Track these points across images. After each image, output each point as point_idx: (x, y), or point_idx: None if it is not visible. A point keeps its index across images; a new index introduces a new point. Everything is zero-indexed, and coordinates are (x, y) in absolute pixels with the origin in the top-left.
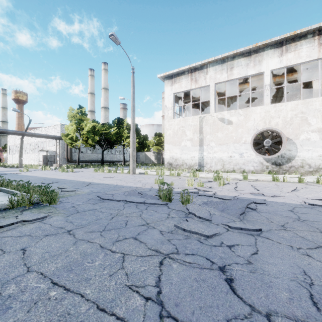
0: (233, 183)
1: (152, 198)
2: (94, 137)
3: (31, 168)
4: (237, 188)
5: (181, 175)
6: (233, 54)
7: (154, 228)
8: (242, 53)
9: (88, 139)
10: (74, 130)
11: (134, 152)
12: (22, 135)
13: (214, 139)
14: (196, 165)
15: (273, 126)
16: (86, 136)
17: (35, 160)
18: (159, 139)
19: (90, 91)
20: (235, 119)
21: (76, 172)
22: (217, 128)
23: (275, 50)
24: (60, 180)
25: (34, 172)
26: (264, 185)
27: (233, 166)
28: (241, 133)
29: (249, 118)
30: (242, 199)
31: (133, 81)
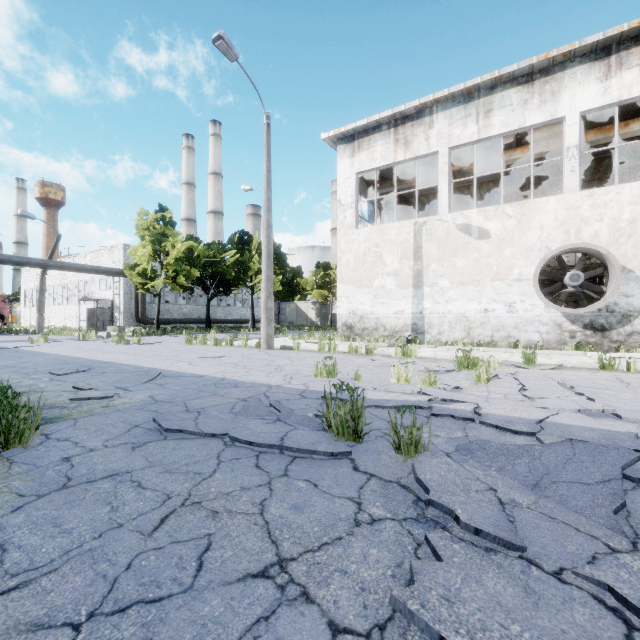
0: (506, 375)
1: (307, 425)
2: (190, 270)
3: (60, 335)
4: (528, 391)
5: (375, 353)
6: (491, 79)
7: (307, 602)
8: (513, 77)
9: (177, 274)
10: (150, 257)
11: (269, 301)
12: (42, 266)
13: (447, 271)
14: (408, 330)
15: (587, 239)
16: (173, 268)
17: (73, 319)
18: (324, 274)
19: (186, 179)
20: (497, 227)
21: (146, 345)
22: (455, 247)
23: (592, 66)
24: (98, 364)
25: (59, 345)
26: (594, 383)
27: (492, 333)
28: (510, 257)
29: (530, 224)
30: (591, 446)
31: (267, 144)
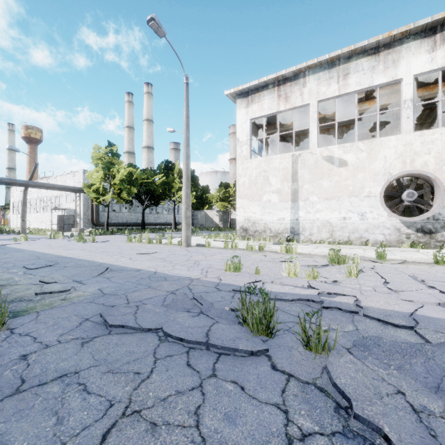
0: (368, 269)
1: (225, 318)
2: (130, 188)
3: (37, 234)
4: (390, 284)
5: (265, 250)
6: (348, 51)
7: None
8: (364, 50)
9: (121, 191)
10: (102, 179)
11: (188, 212)
12: (24, 185)
13: (316, 190)
14: (287, 232)
15: (418, 167)
16: (118, 187)
17: (47, 223)
18: (225, 191)
19: (127, 124)
20: (352, 158)
21: (98, 243)
22: (321, 173)
23: (422, 41)
24: (62, 259)
25: (35, 243)
26: (437, 277)
27: (349, 234)
28: (362, 179)
29: (377, 156)
30: None
31: (186, 97)
